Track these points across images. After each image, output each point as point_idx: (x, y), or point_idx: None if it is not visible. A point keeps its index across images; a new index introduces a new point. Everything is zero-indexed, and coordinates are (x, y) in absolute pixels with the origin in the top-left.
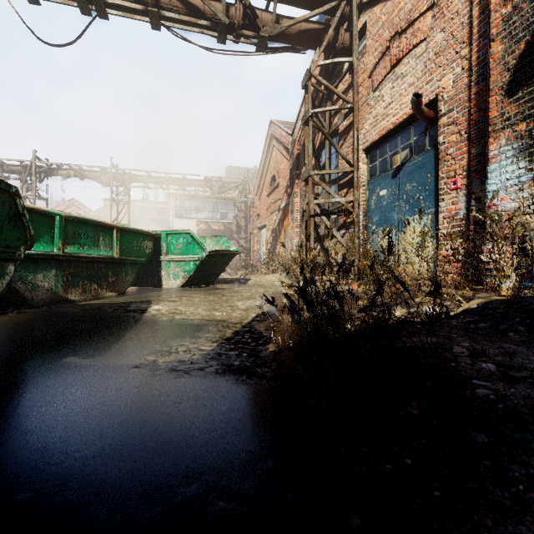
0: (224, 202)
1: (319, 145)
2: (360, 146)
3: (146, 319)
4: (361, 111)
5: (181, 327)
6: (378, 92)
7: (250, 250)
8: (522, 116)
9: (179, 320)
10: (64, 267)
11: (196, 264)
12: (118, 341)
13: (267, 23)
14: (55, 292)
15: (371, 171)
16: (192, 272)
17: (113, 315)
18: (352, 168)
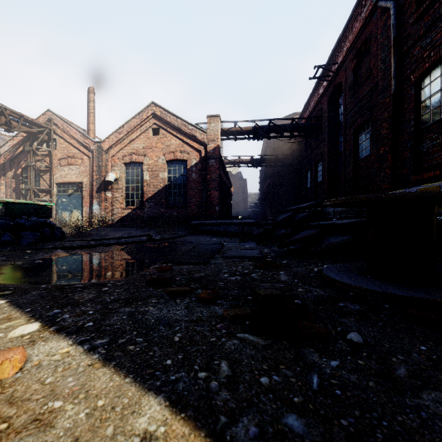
0: None
1: (25, 167)
2: (54, 181)
3: None
4: (54, 169)
5: None
6: (63, 168)
7: None
8: (98, 198)
9: None
10: None
11: None
12: None
13: (14, 125)
14: None
15: (59, 191)
16: None
17: None
18: (51, 188)
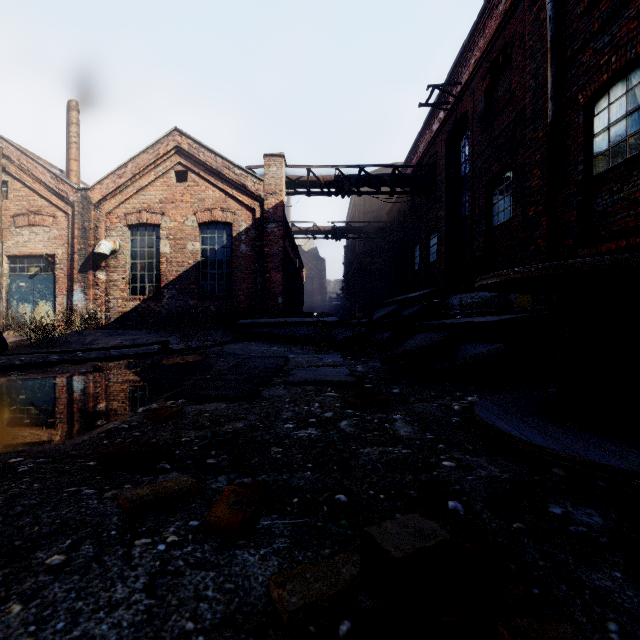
0: None
1: None
2: (3, 252)
3: None
4: (5, 232)
5: None
6: (20, 230)
7: None
8: (83, 281)
9: None
10: None
11: None
12: None
13: None
14: None
15: (13, 269)
16: None
17: None
18: None
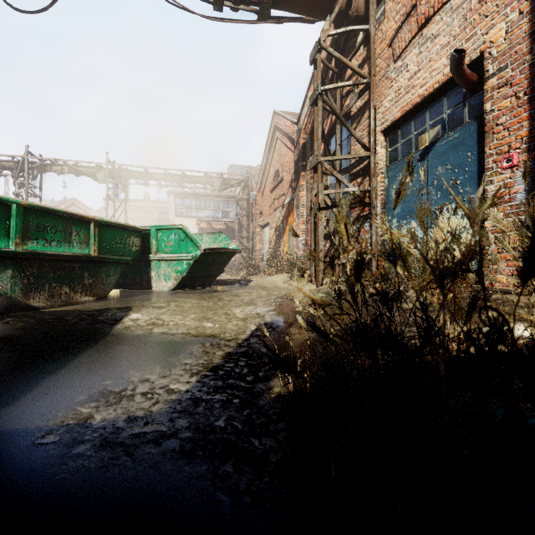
0: (226, 200)
1: (328, 132)
2: (377, 127)
3: (114, 333)
4: (379, 87)
5: (155, 347)
6: (400, 61)
7: (253, 250)
8: None
9: (156, 336)
10: (24, 267)
11: (189, 264)
12: (53, 374)
13: None
14: (11, 297)
15: (391, 155)
16: (185, 273)
17: (74, 328)
18: (369, 152)
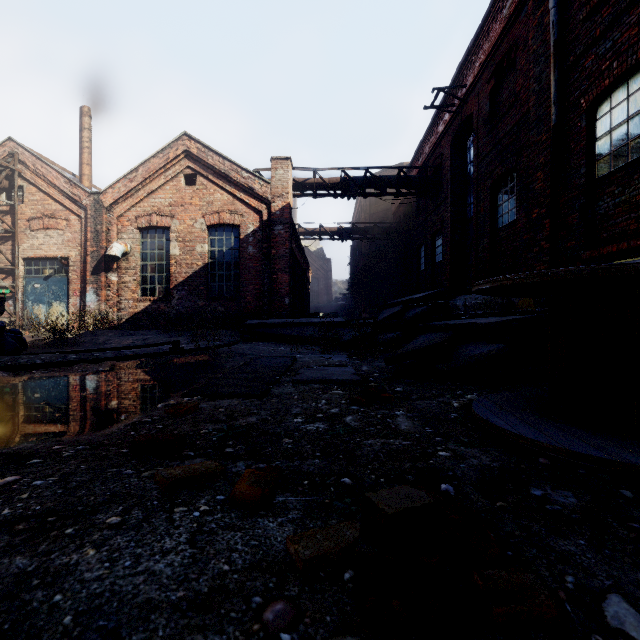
0: None
1: None
2: (19, 254)
3: None
4: (21, 235)
5: None
6: (35, 233)
7: None
8: (96, 283)
9: None
10: None
11: None
12: None
13: None
14: None
15: (28, 271)
16: None
17: None
18: (15, 267)
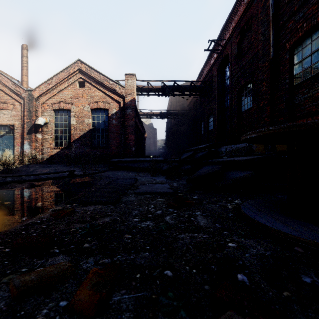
0: None
1: None
2: None
3: None
4: None
5: None
6: None
7: None
8: (29, 139)
9: None
10: None
11: None
12: None
13: None
14: None
15: None
16: None
17: None
18: None
